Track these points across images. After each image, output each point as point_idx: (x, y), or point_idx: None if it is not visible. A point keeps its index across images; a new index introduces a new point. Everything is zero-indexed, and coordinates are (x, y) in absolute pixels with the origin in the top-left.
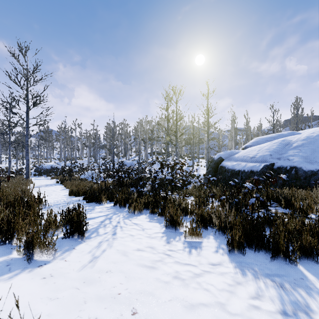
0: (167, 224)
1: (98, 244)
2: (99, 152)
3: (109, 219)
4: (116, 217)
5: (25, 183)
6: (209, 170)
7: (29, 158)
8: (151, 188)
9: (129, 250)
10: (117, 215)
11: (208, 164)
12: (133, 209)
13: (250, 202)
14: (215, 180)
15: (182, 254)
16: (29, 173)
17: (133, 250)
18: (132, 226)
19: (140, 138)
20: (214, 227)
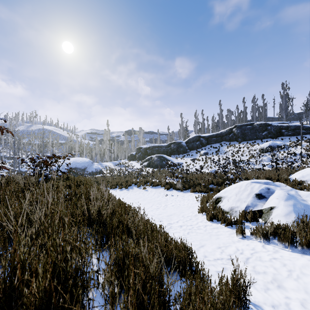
0: None
1: None
2: None
3: None
4: None
5: None
6: None
7: None
8: None
9: None
10: None
11: None
12: None
13: None
14: None
15: None
16: None
17: None
18: None
19: None
20: None
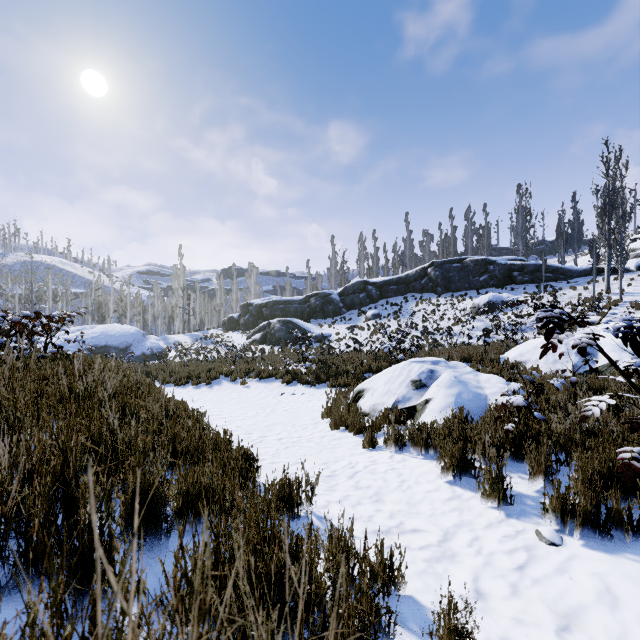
0: None
1: None
2: None
3: None
4: None
5: None
6: None
7: None
8: None
9: None
10: None
11: None
12: None
13: None
14: None
15: None
16: None
17: None
18: None
19: None
20: None
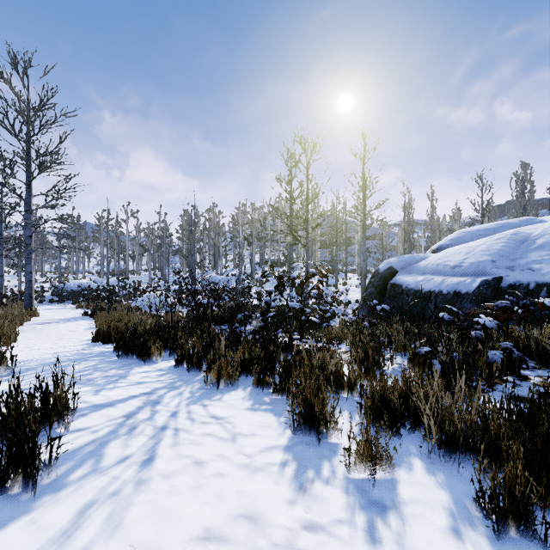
0: (296, 420)
1: (75, 519)
2: (168, 261)
3: (154, 405)
4: (172, 398)
5: (21, 316)
6: (369, 292)
7: (31, 270)
8: (259, 326)
9: (174, 543)
10: (178, 390)
11: (364, 282)
12: (216, 375)
13: (490, 362)
14: (380, 311)
15: (350, 545)
16: (31, 298)
17: (189, 544)
18: (206, 426)
19: (242, 237)
20: (415, 427)
